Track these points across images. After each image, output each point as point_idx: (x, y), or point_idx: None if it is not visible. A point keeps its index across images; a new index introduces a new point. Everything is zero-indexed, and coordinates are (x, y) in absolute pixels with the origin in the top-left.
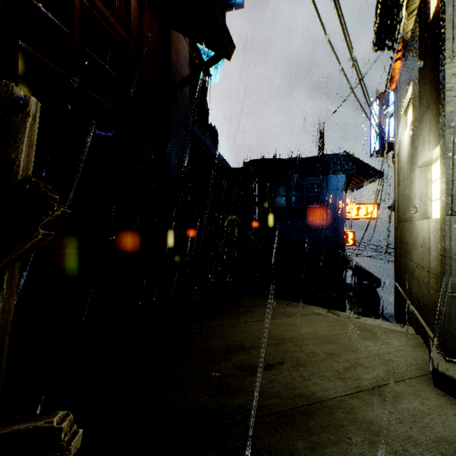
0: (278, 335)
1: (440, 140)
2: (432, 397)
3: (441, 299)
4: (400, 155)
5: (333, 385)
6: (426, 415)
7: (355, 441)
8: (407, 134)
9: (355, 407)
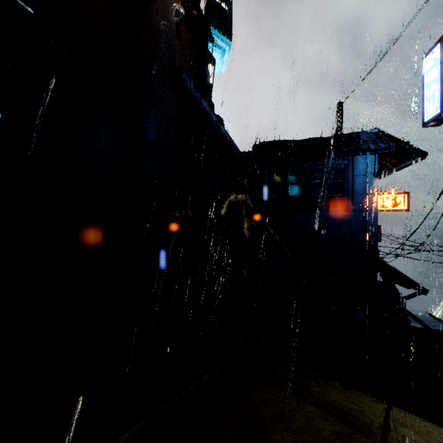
0: None
1: None
2: None
3: None
4: None
5: None
6: None
7: None
8: None
9: None
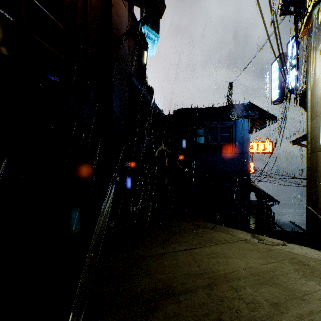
0: (209, 270)
1: None
2: None
3: None
4: (317, 90)
5: None
6: None
7: None
8: None
9: None
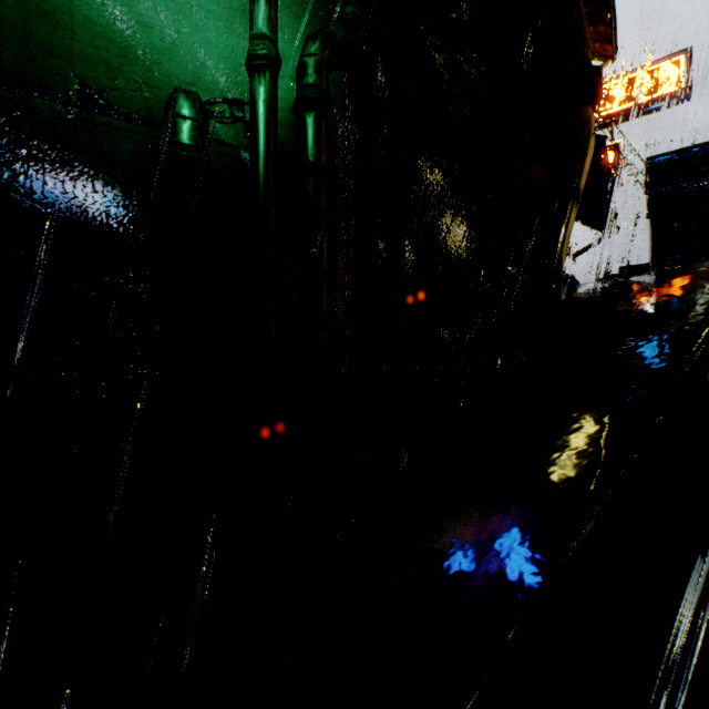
0: None
1: None
2: None
3: None
4: None
5: None
6: None
7: None
8: None
9: None
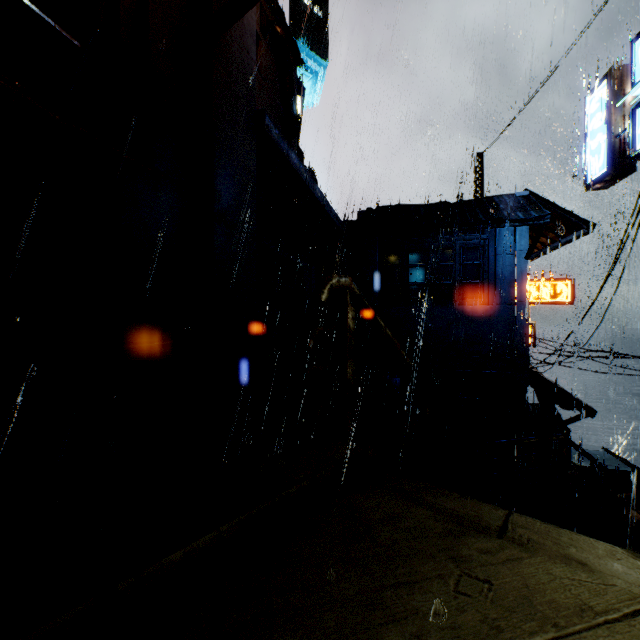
0: None
1: None
2: None
3: None
4: None
5: None
6: None
7: None
8: None
9: None
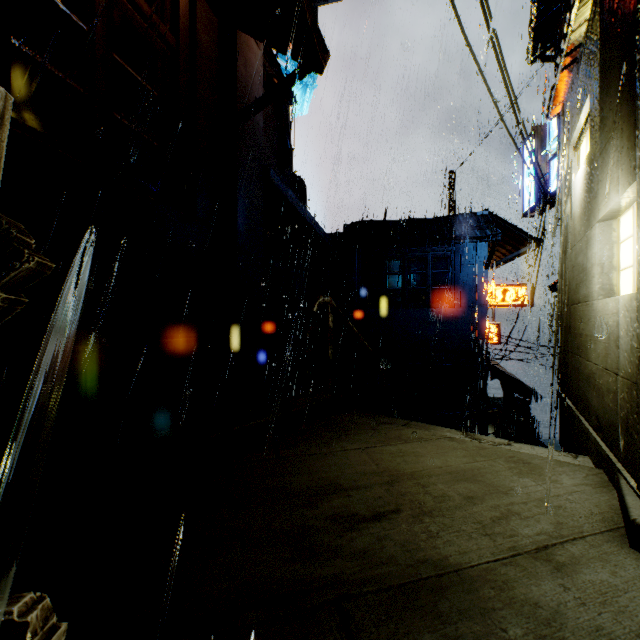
0: (391, 469)
1: (637, 174)
2: (629, 565)
3: (639, 415)
4: (570, 208)
5: (475, 545)
6: (622, 593)
7: (514, 635)
8: (581, 175)
9: (510, 580)
